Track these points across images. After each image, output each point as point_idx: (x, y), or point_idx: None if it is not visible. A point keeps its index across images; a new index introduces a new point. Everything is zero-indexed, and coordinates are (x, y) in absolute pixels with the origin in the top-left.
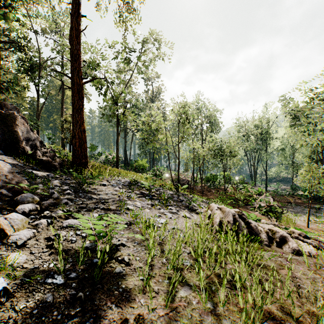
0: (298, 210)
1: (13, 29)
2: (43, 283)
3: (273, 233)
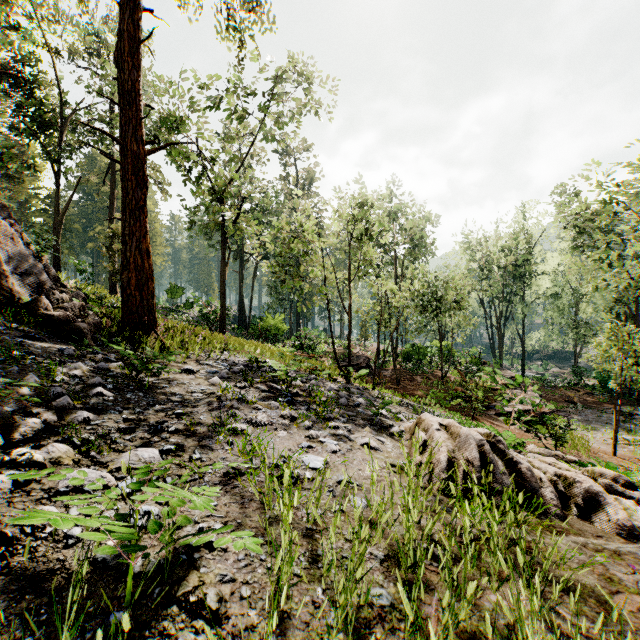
0: (589, 417)
1: (4, 42)
2: None
3: (568, 483)
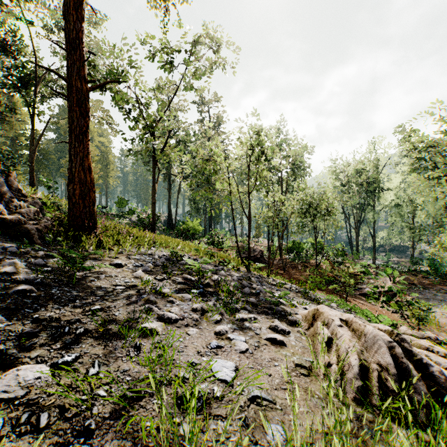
0: (427, 296)
1: None
2: None
3: None
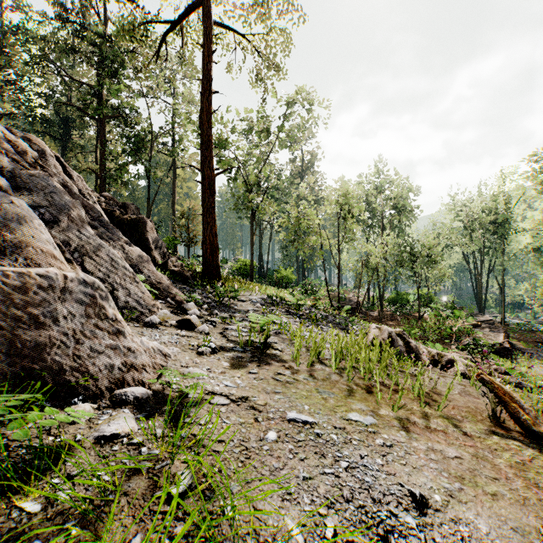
0: None
1: (123, 102)
2: (232, 349)
3: (441, 356)
